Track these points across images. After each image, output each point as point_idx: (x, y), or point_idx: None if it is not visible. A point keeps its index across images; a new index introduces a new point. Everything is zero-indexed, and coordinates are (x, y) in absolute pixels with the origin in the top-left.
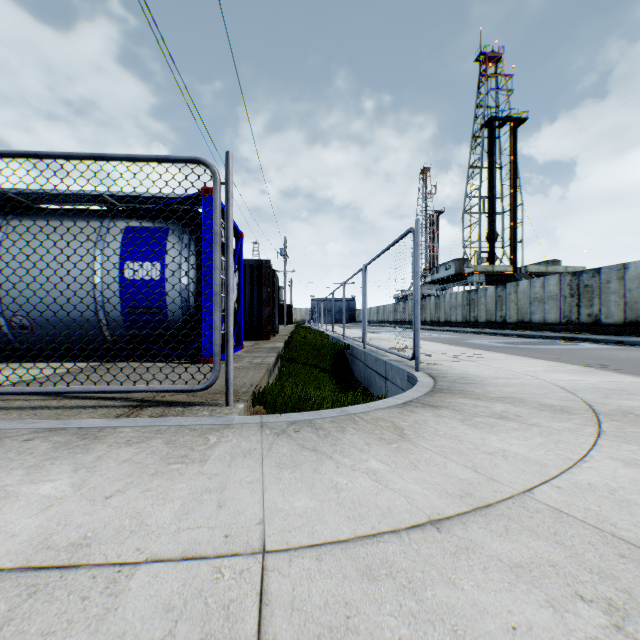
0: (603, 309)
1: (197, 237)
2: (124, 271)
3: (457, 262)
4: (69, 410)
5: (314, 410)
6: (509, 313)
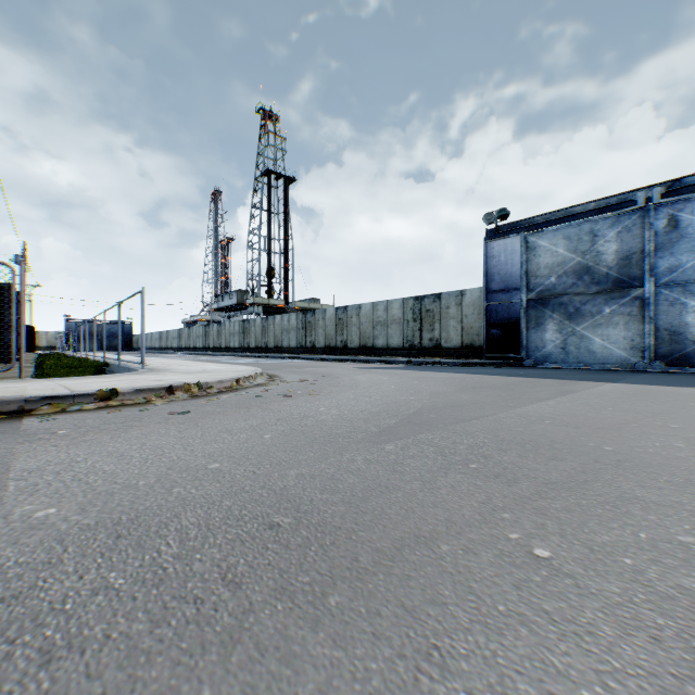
0: (317, 338)
1: None
2: None
3: (240, 293)
4: None
5: None
6: (270, 340)
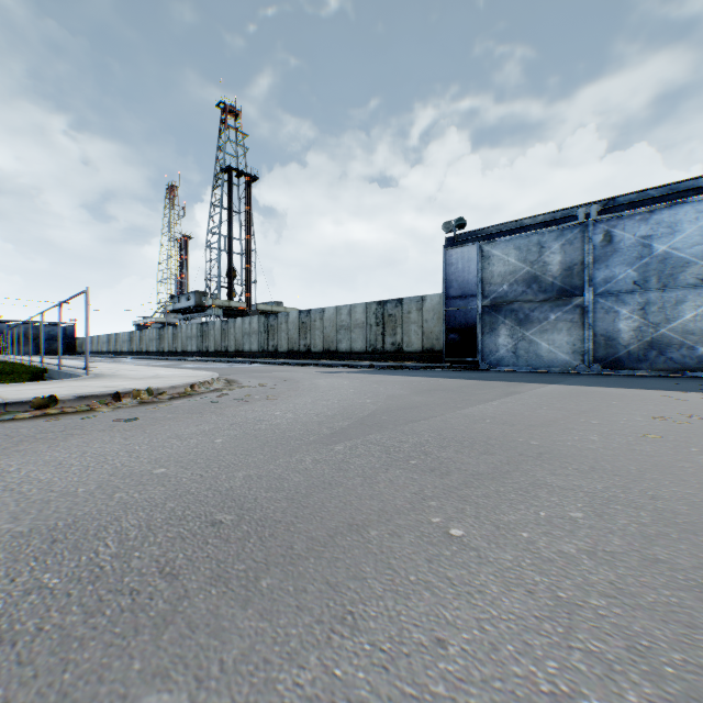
0: (280, 342)
1: None
2: None
3: (198, 294)
4: None
5: None
6: (231, 344)
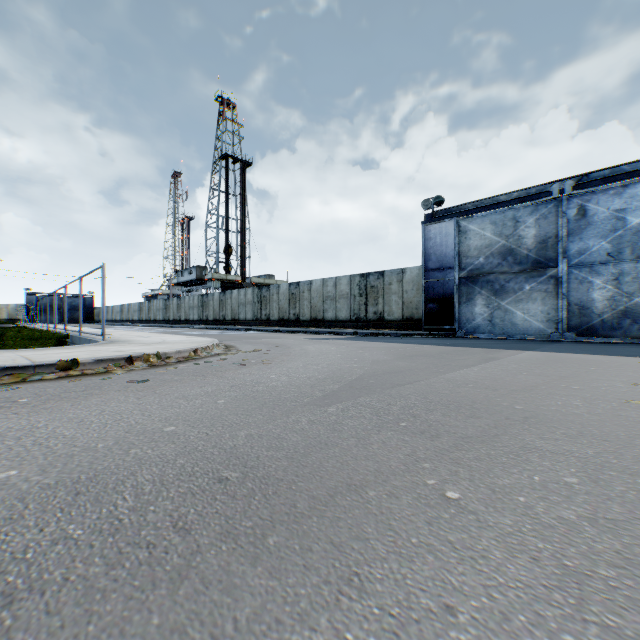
0: (272, 311)
1: None
2: None
3: (199, 269)
4: None
5: None
6: (228, 313)
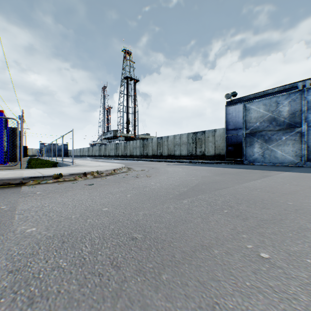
0: (149, 151)
1: None
2: None
3: (114, 131)
4: None
5: None
6: (128, 152)
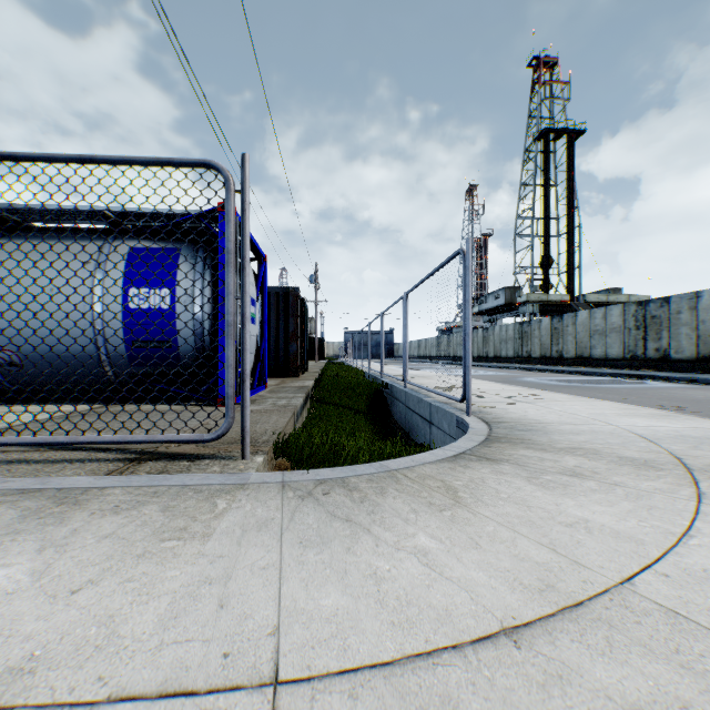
0: (673, 343)
1: (213, 260)
2: (128, 299)
3: (508, 290)
4: (51, 465)
5: (348, 463)
6: (566, 347)
